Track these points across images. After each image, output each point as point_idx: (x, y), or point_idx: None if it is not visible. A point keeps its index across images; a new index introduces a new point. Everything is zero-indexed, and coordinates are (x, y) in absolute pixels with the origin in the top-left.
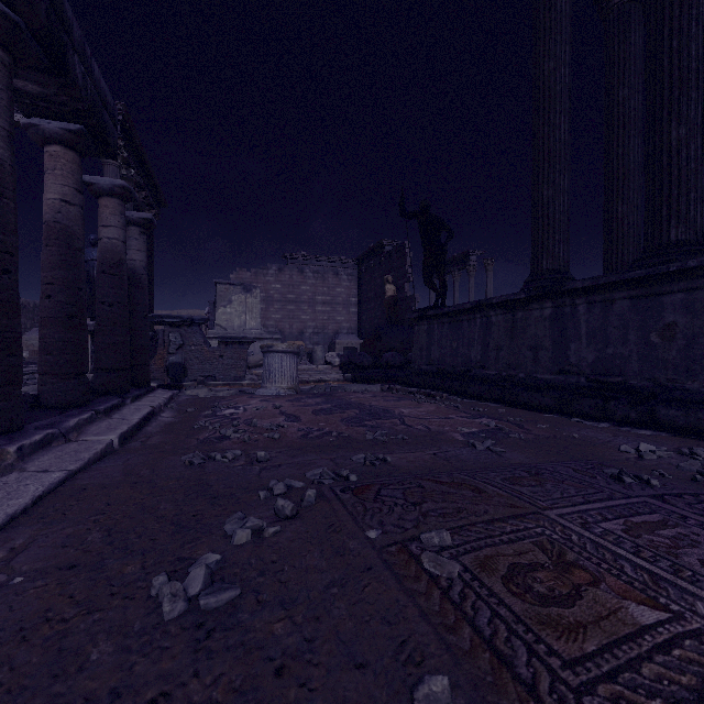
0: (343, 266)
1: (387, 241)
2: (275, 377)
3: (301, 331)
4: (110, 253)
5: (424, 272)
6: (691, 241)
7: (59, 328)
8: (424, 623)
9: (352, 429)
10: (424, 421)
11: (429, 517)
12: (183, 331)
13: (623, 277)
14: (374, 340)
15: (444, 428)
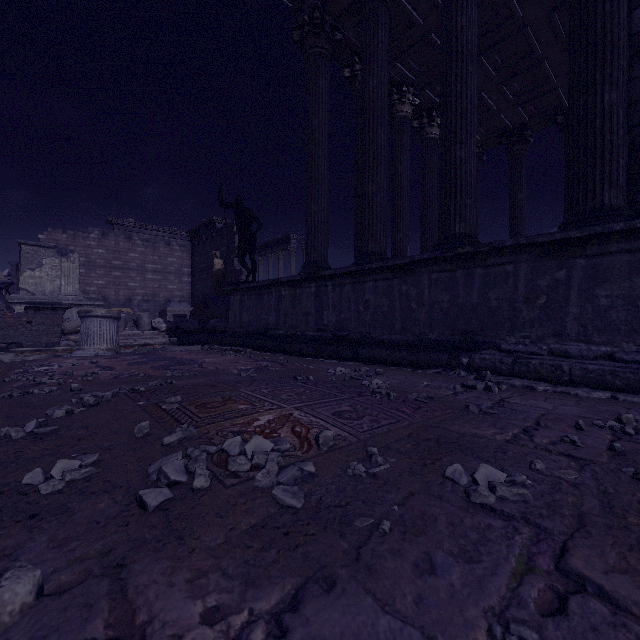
0: (176, 237)
1: (218, 219)
2: (94, 340)
3: (129, 298)
4: None
5: (238, 253)
6: (378, 252)
7: None
8: (152, 419)
9: (158, 372)
10: (217, 365)
11: (177, 395)
12: None
13: (347, 270)
14: (203, 308)
15: (229, 367)
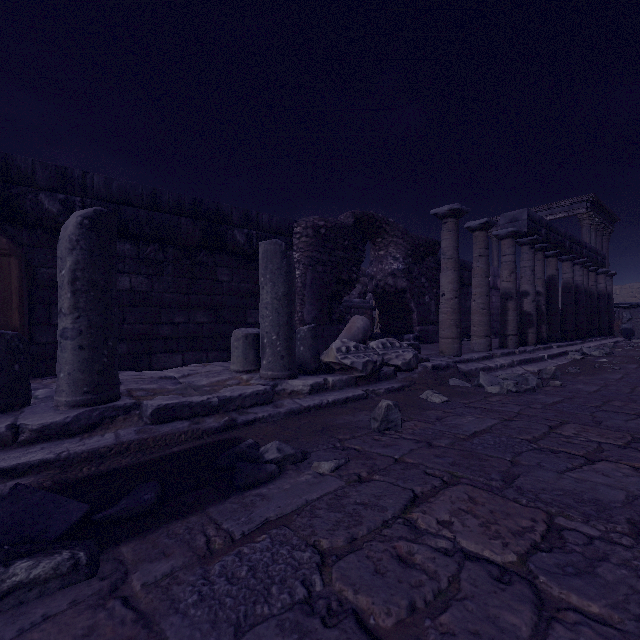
0: None
1: None
2: None
3: None
4: (600, 292)
5: None
6: None
7: (591, 317)
8: None
9: None
10: None
11: None
12: (631, 311)
13: None
14: None
15: None
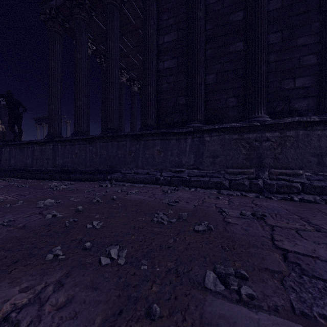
0: None
1: (3, 98)
2: None
3: None
4: None
5: (9, 124)
6: (82, 132)
7: None
8: None
9: None
10: None
11: None
12: None
13: (66, 139)
14: None
15: None
